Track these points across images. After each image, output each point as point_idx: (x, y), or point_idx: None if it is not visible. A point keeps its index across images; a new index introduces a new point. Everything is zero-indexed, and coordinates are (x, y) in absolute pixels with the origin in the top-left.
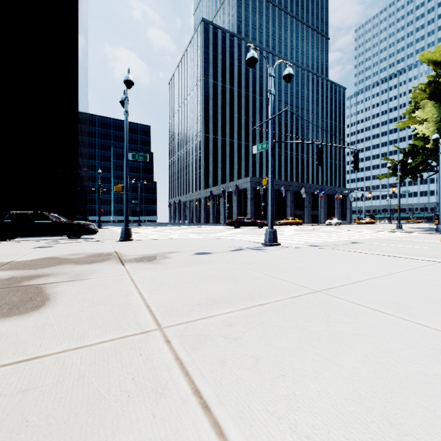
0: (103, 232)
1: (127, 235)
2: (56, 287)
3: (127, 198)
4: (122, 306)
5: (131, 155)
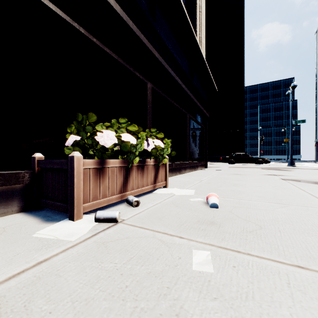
0: (267, 164)
1: (292, 163)
2: (289, 170)
3: (291, 144)
4: (314, 172)
5: (294, 122)
